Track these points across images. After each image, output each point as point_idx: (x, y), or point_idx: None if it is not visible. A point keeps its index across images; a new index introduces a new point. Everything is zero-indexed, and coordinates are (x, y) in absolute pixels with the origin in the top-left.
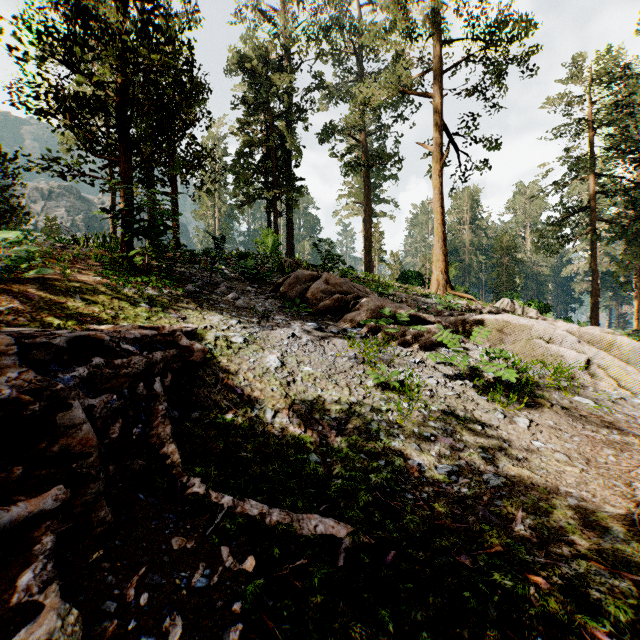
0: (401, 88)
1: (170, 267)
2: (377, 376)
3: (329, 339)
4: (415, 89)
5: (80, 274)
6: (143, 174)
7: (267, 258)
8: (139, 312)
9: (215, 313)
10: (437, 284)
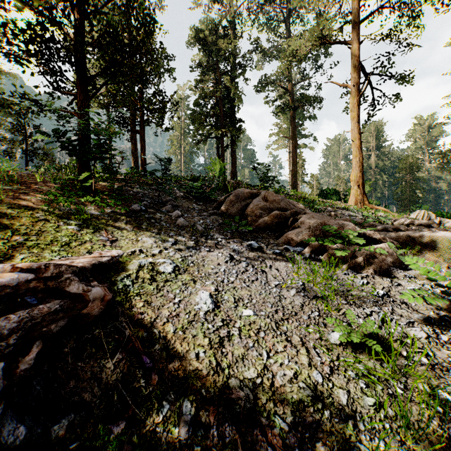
0: (323, 39)
1: (120, 188)
2: (345, 330)
3: (271, 261)
4: (336, 39)
5: (24, 195)
6: (119, 117)
7: (213, 180)
8: (60, 236)
9: (151, 233)
10: (355, 199)
